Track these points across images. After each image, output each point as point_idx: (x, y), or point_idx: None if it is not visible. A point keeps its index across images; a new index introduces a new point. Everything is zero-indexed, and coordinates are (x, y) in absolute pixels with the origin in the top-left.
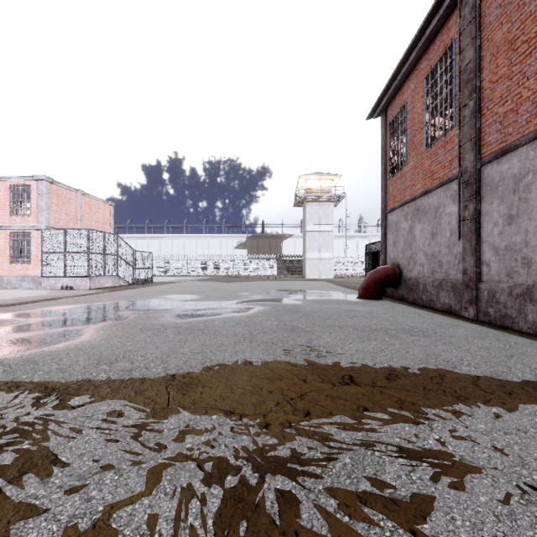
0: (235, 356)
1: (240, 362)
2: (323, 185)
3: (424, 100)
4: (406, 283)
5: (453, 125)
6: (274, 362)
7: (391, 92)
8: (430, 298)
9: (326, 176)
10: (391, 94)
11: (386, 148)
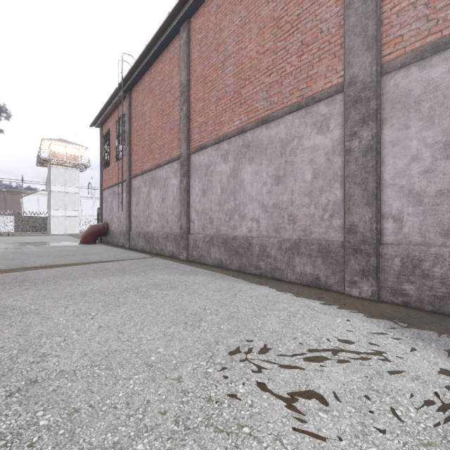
0: None
1: None
2: (70, 152)
3: (116, 134)
4: (110, 233)
5: (124, 155)
6: None
7: (102, 119)
8: (118, 240)
9: (72, 145)
10: (103, 119)
11: (102, 149)
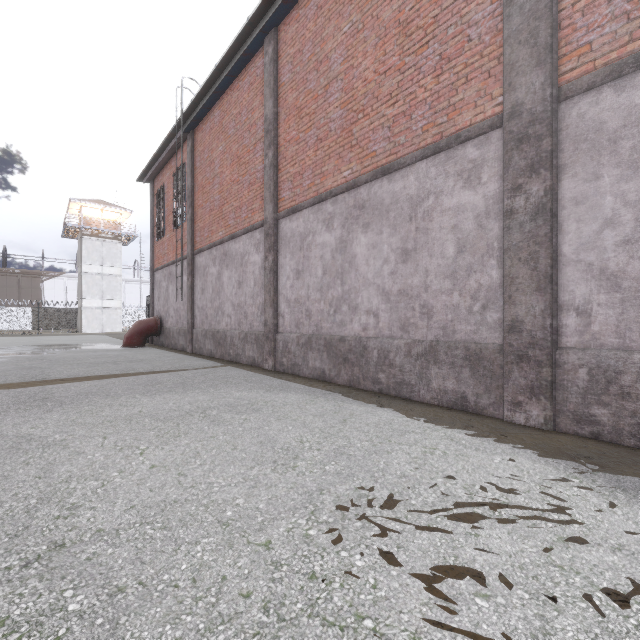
0: None
1: None
2: (109, 217)
3: (173, 191)
4: (165, 332)
5: (185, 221)
6: (5, 380)
7: (154, 170)
8: (176, 342)
9: (112, 208)
10: (155, 171)
11: (154, 213)
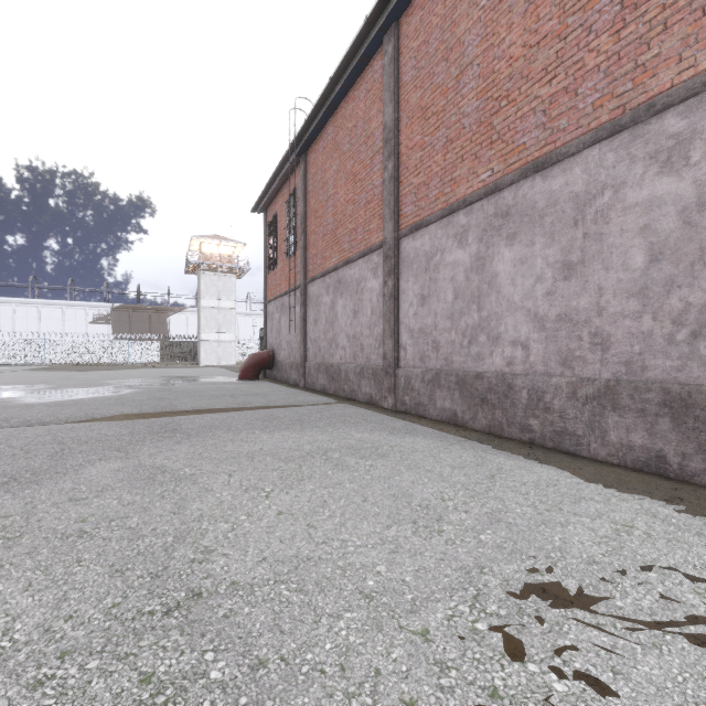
0: (111, 411)
1: (116, 412)
2: (224, 252)
3: (286, 219)
4: (277, 365)
5: (297, 249)
6: (141, 410)
7: (267, 199)
8: (288, 376)
9: (227, 242)
10: (267, 200)
11: (267, 244)
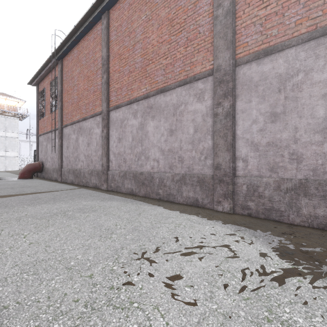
0: None
1: None
2: (10, 104)
3: (50, 92)
4: (45, 170)
5: (57, 108)
6: None
7: (38, 79)
8: (51, 176)
9: (12, 98)
10: (39, 80)
11: (38, 103)
